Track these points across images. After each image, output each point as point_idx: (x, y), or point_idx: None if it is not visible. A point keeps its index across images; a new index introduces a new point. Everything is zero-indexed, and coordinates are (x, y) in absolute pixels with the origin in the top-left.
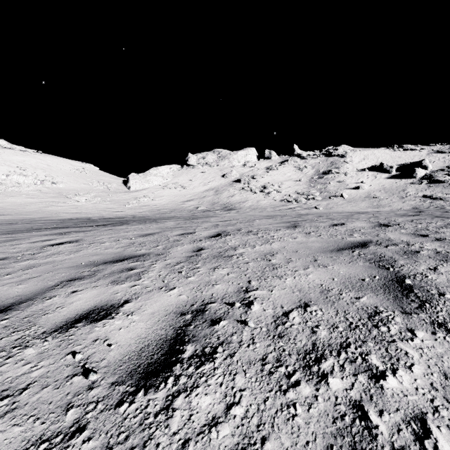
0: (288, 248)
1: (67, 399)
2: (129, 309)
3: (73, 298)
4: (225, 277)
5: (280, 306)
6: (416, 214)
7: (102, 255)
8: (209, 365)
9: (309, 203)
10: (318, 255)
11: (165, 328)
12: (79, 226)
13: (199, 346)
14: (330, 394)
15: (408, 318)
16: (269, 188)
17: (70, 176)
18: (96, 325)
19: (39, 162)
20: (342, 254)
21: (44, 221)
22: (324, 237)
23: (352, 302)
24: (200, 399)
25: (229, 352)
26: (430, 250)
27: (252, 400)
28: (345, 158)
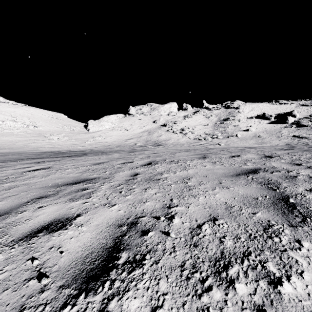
0: (200, 173)
1: (22, 301)
2: (80, 222)
3: (39, 212)
4: (153, 196)
5: (195, 220)
6: (290, 148)
7: (65, 178)
8: (138, 270)
9: (213, 141)
10: (222, 179)
11: (106, 238)
12: (51, 157)
13: (131, 254)
14: (237, 298)
15: (295, 230)
16: (186, 130)
17: (47, 122)
18: (53, 234)
19: (25, 112)
20: (239, 178)
21: (28, 153)
22: (226, 165)
23: (250, 217)
24: (130, 302)
25: (155, 259)
26: (305, 175)
27: (173, 304)
28: (239, 109)
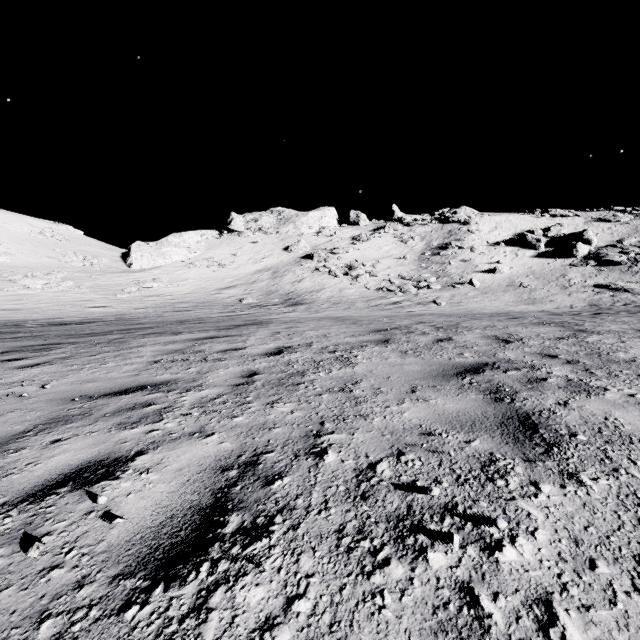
0: None
1: None
2: None
3: None
4: None
5: None
6: None
7: None
8: None
9: (422, 294)
10: None
11: None
12: None
13: None
14: None
15: None
16: (358, 268)
17: (24, 244)
18: None
19: None
20: None
21: None
22: None
23: None
24: None
25: None
26: None
27: None
28: (469, 226)
